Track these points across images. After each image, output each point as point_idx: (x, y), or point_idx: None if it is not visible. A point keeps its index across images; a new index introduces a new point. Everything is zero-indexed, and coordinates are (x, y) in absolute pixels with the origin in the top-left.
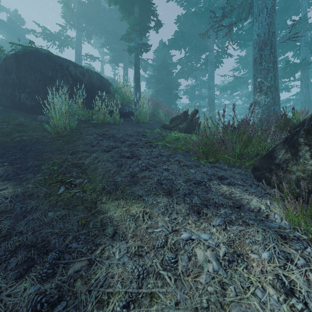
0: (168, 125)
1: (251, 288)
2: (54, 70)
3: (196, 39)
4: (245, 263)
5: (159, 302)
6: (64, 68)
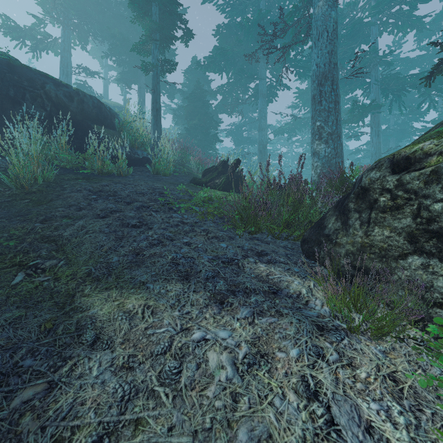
0: (201, 179)
1: (269, 396)
2: (19, 88)
3: (243, 61)
4: (269, 366)
5: (146, 430)
6: (37, 86)
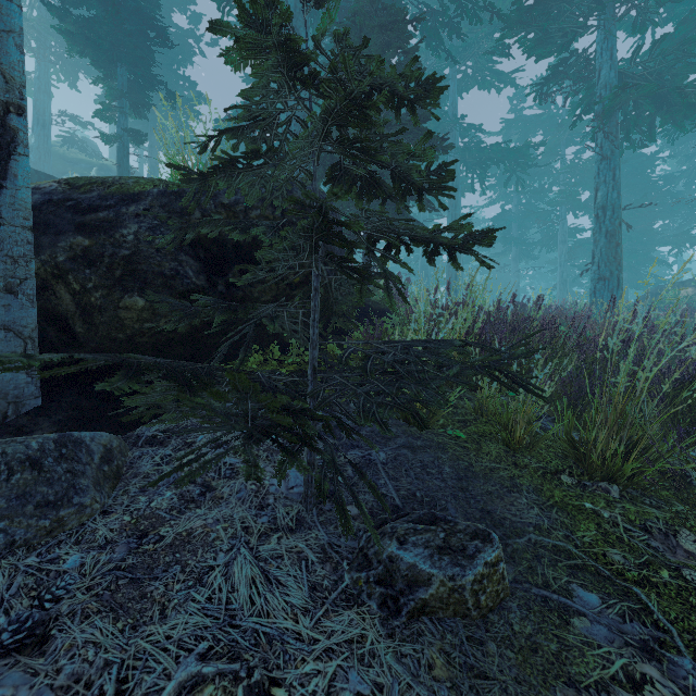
0: None
1: None
2: None
3: None
4: None
5: None
6: None
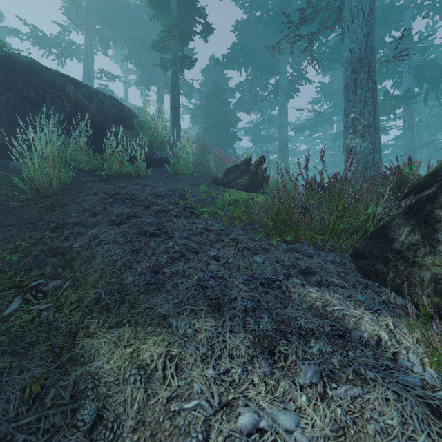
0: (222, 179)
1: None
2: (39, 90)
3: (262, 56)
4: None
5: None
6: (57, 88)
